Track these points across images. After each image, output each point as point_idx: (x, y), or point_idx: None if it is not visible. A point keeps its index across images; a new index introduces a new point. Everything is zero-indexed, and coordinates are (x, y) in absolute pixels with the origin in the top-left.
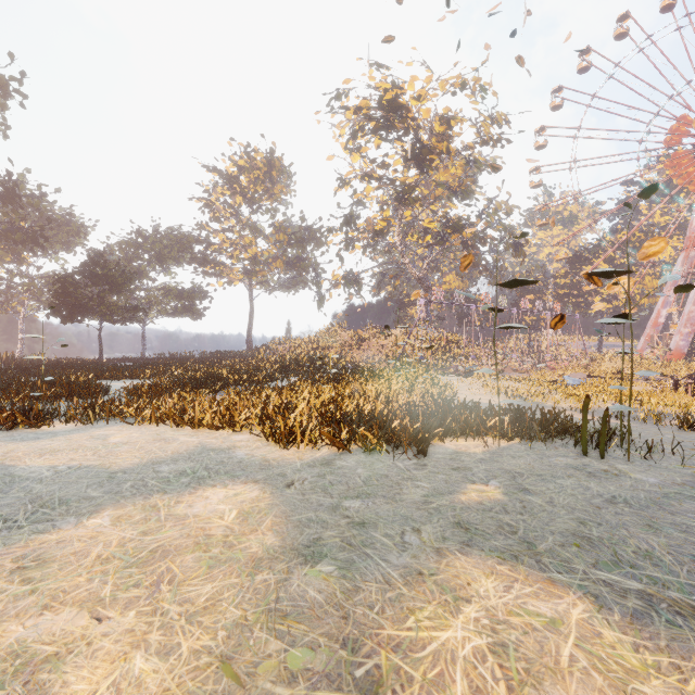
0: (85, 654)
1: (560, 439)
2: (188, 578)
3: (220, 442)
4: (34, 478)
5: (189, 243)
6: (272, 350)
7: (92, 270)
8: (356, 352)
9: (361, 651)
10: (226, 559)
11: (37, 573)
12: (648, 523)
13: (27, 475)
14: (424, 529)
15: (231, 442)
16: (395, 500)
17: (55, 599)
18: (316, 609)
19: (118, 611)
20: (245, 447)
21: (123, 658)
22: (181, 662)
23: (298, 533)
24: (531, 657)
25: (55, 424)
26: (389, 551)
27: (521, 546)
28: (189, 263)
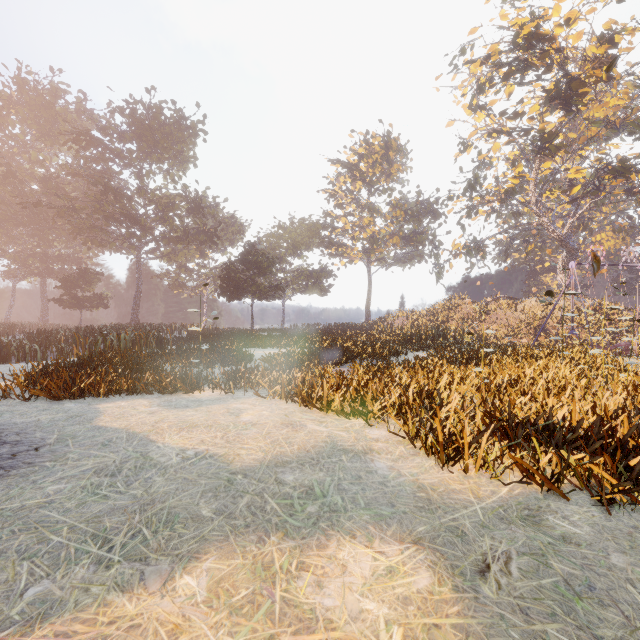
0: None
1: None
2: None
3: (353, 438)
4: (161, 465)
5: (317, 230)
6: (389, 322)
7: (246, 258)
8: (480, 325)
9: None
10: None
11: None
12: None
13: (158, 458)
14: None
15: (366, 440)
16: None
17: None
18: None
19: None
20: (386, 454)
21: None
22: None
23: None
24: None
25: (206, 390)
26: None
27: None
28: (317, 247)
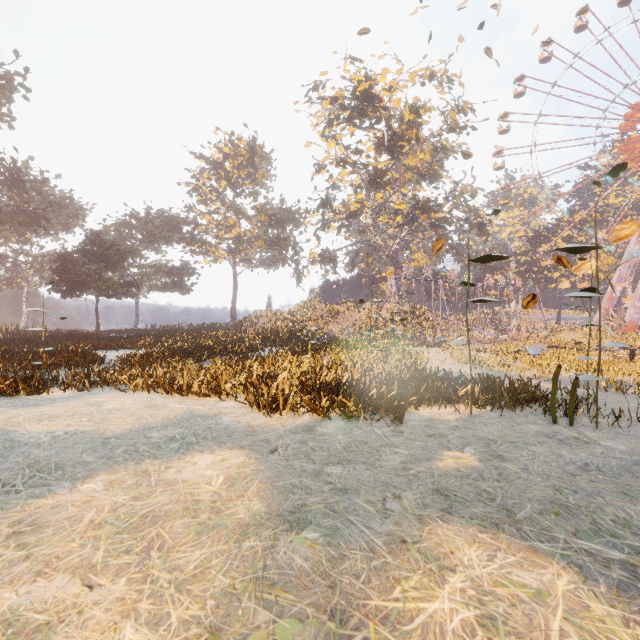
0: (76, 623)
1: (529, 407)
2: (177, 544)
3: (208, 409)
4: (32, 443)
5: (178, 224)
6: (254, 322)
7: (90, 249)
8: (332, 324)
9: (349, 622)
10: (214, 525)
11: (32, 538)
12: (623, 491)
13: (26, 440)
14: (404, 495)
15: (218, 409)
16: (375, 466)
17: (49, 566)
18: (303, 578)
19: (109, 579)
20: (231, 414)
21: (113, 628)
22: (171, 633)
23: (282, 499)
24: (521, 631)
25: (54, 391)
26: (372, 517)
27: (501, 514)
28: (178, 242)
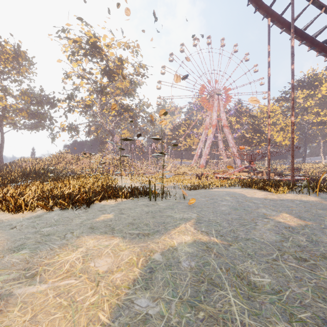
0: None
1: (146, 196)
2: None
3: None
4: None
5: None
6: (18, 165)
7: None
8: (75, 166)
9: (31, 269)
10: None
11: None
12: (153, 216)
13: None
14: (75, 231)
15: None
16: (68, 224)
17: None
18: (15, 264)
19: None
20: None
21: None
22: None
23: (12, 244)
24: (94, 255)
25: None
26: (57, 241)
27: (110, 229)
28: None
